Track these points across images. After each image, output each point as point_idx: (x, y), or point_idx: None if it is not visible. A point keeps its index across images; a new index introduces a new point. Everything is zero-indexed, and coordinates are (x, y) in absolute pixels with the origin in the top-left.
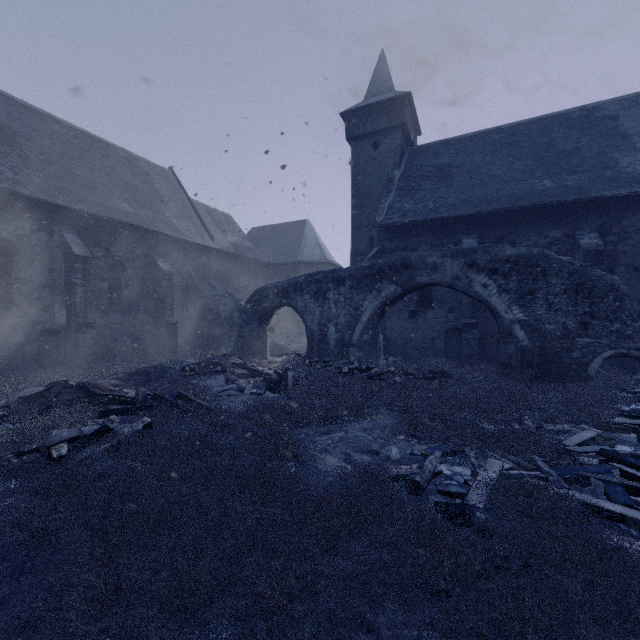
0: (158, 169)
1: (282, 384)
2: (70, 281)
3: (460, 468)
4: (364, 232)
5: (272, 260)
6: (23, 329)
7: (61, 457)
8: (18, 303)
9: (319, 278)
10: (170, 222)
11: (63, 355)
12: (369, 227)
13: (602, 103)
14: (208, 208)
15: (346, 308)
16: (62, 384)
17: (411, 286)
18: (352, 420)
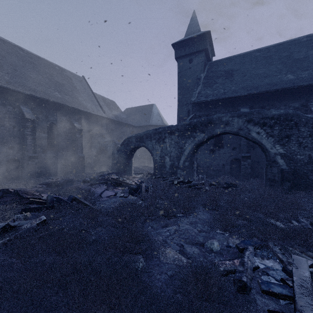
0: (76, 76)
1: (139, 190)
2: (24, 133)
3: (270, 262)
4: (184, 107)
5: (136, 124)
6: None
7: None
8: None
9: (160, 131)
10: (81, 103)
11: (21, 173)
12: (187, 105)
13: None
14: (103, 97)
15: (175, 147)
16: (5, 191)
17: (213, 134)
18: (182, 216)
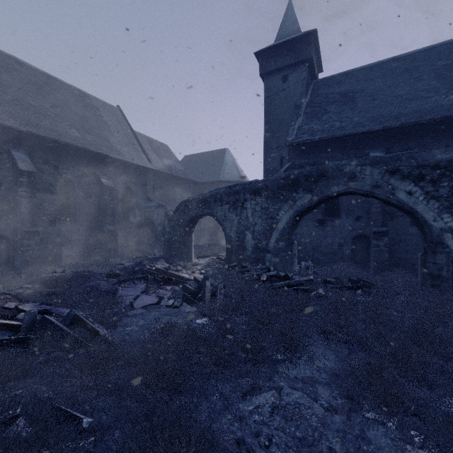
0: (107, 106)
1: (201, 292)
2: (16, 193)
3: None
4: (275, 153)
5: (199, 180)
6: None
7: None
8: None
9: (237, 189)
10: (114, 146)
11: (12, 259)
12: (279, 148)
13: None
14: (149, 138)
15: (262, 217)
16: None
17: (327, 195)
18: (283, 361)
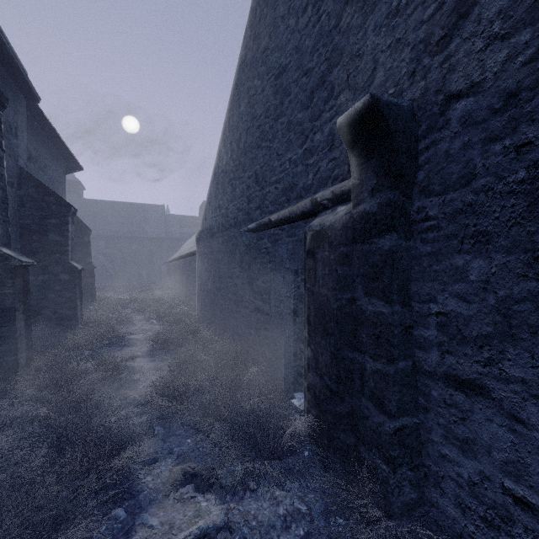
0: None
1: None
2: None
3: None
4: None
5: None
6: None
7: None
8: None
9: None
10: None
11: None
12: None
13: (146, 205)
14: None
15: None
16: None
17: None
18: None
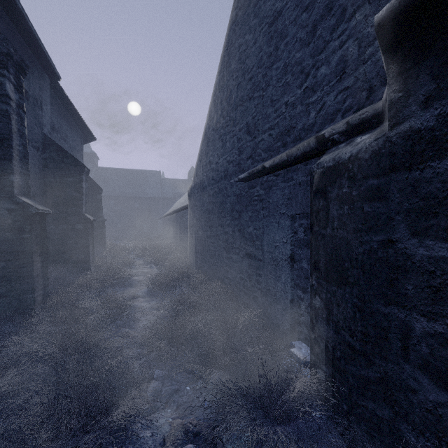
0: None
1: None
2: None
3: None
4: None
5: None
6: None
7: None
8: None
9: None
10: None
11: None
12: None
13: (146, 171)
14: None
15: None
16: None
17: None
18: None
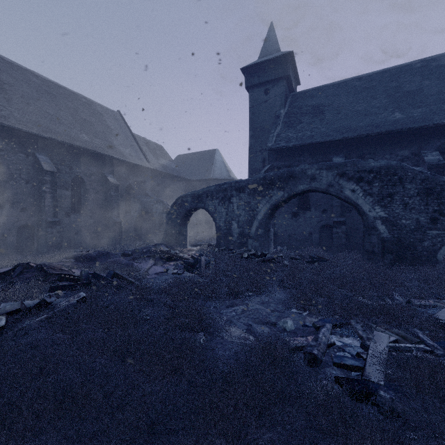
0: (109, 111)
1: (197, 266)
2: (41, 190)
3: (349, 339)
4: (258, 155)
5: (192, 178)
6: (6, 225)
7: (0, 328)
8: (2, 206)
9: (225, 187)
10: (117, 148)
11: (36, 244)
12: (262, 151)
13: (438, 56)
14: (146, 140)
15: (245, 209)
16: (24, 265)
17: (295, 192)
18: (252, 295)
